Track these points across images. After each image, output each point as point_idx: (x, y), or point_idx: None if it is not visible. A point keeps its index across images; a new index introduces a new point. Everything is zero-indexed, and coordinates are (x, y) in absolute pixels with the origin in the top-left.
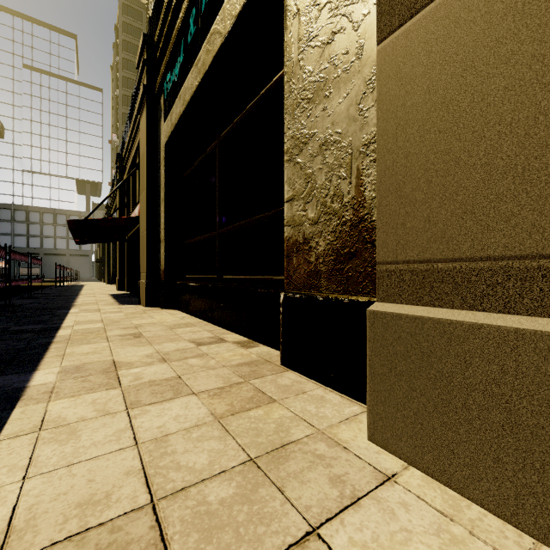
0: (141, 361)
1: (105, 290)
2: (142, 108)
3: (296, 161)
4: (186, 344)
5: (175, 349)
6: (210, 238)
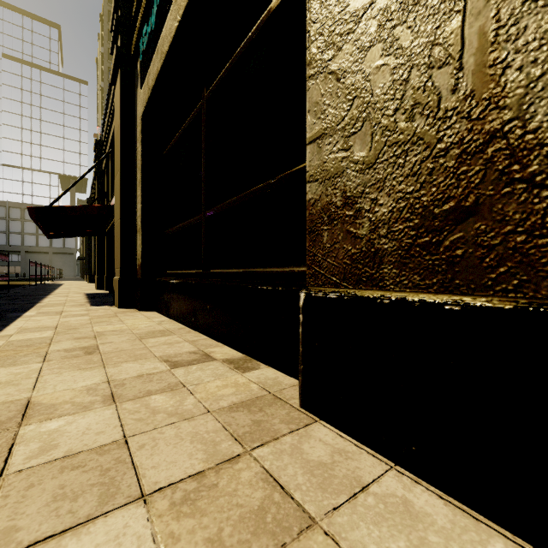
0: (73, 401)
1: (83, 288)
2: (116, 77)
3: (329, 69)
4: (156, 364)
5: (137, 374)
6: (194, 223)
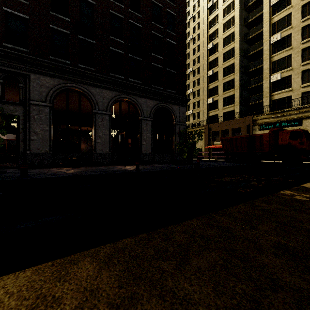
0: None
1: None
2: None
3: None
4: None
5: None
6: None
